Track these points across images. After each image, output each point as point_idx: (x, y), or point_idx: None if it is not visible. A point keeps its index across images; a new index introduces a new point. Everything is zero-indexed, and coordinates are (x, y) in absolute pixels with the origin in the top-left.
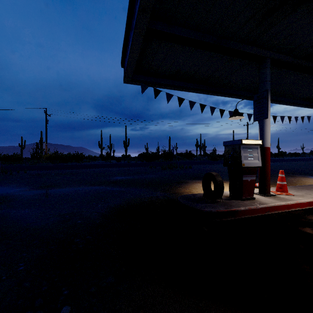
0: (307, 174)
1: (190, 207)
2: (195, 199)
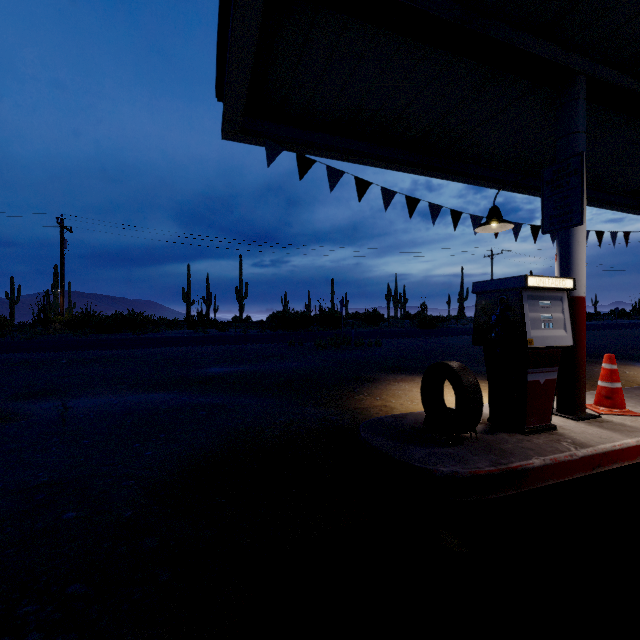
0: (629, 359)
1: (395, 461)
2: (405, 431)
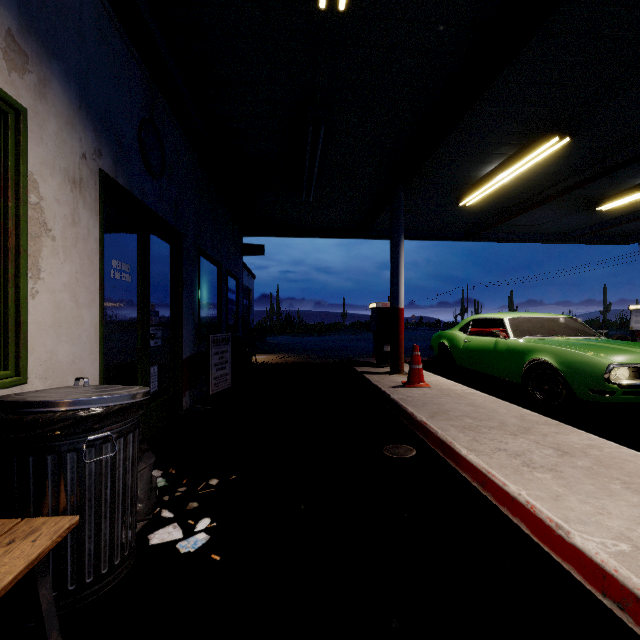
0: None
1: None
2: None
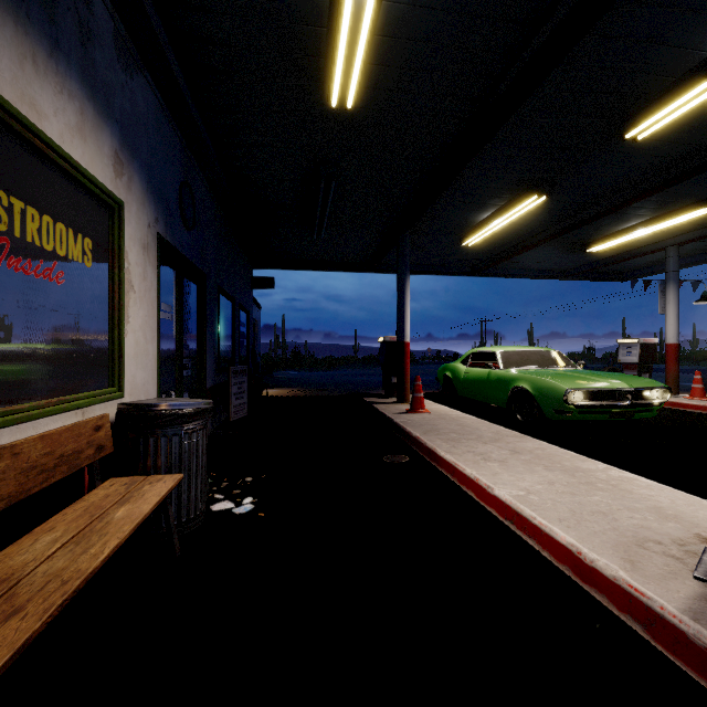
0: None
1: None
2: None
